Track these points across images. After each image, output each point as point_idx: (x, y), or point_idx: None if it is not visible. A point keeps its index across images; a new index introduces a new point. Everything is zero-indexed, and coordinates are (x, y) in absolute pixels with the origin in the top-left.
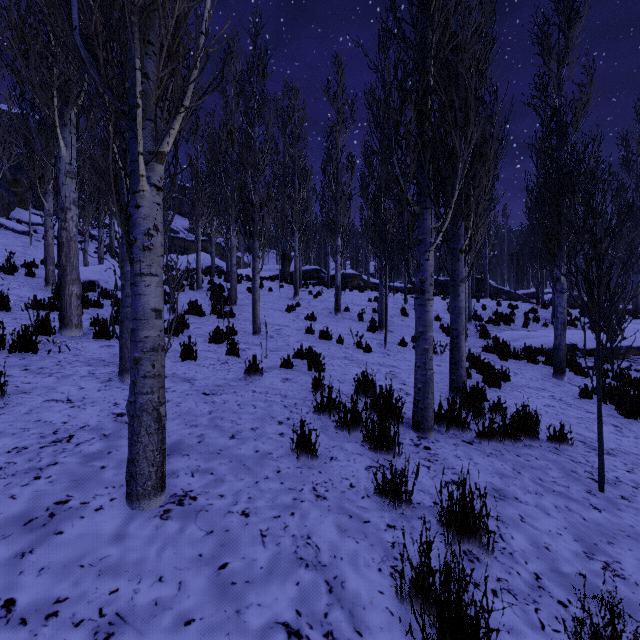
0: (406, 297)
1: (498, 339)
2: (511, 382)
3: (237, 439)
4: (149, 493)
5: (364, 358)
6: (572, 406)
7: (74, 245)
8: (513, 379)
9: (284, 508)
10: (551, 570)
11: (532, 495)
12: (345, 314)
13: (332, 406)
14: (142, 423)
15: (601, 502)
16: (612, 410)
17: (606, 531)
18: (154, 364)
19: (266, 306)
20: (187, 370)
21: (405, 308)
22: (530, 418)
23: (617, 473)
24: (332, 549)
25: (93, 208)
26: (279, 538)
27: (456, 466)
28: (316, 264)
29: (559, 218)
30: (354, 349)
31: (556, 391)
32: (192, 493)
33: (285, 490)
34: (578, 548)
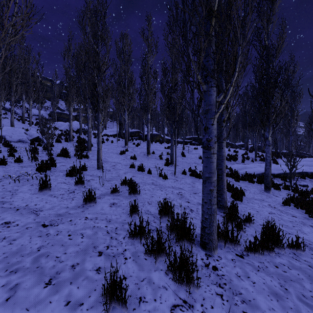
0: (184, 146)
1: (232, 169)
2: (245, 196)
3: (52, 285)
4: None
5: (163, 183)
6: (283, 212)
7: None
8: (245, 194)
9: None
10: None
11: None
12: (152, 155)
13: (142, 232)
14: None
15: None
16: (303, 213)
17: None
18: None
19: (109, 151)
20: (39, 201)
21: (184, 152)
22: (276, 233)
23: None
24: None
25: (4, 93)
26: None
27: (241, 290)
28: (138, 129)
29: (269, 105)
30: (157, 177)
31: (270, 201)
32: None
33: None
34: None
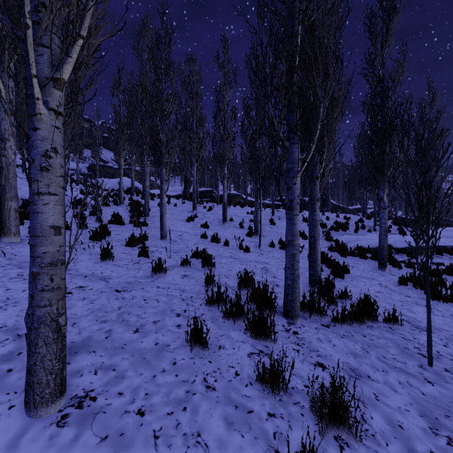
0: (273, 211)
1: (338, 241)
2: (350, 273)
3: (140, 333)
4: (47, 400)
5: (244, 257)
6: (395, 291)
7: (12, 169)
8: (351, 271)
9: (177, 403)
10: (408, 450)
11: (380, 373)
12: (230, 223)
13: (220, 299)
14: (39, 335)
15: (432, 375)
16: (422, 294)
17: (441, 404)
18: (52, 278)
19: (172, 217)
20: (104, 270)
21: (273, 219)
22: (371, 305)
23: (437, 348)
24: (220, 446)
25: None
26: (171, 438)
27: (319, 348)
28: (209, 187)
29: (383, 155)
30: (237, 250)
31: (382, 280)
32: (92, 393)
33: (179, 383)
34: (424, 424)
